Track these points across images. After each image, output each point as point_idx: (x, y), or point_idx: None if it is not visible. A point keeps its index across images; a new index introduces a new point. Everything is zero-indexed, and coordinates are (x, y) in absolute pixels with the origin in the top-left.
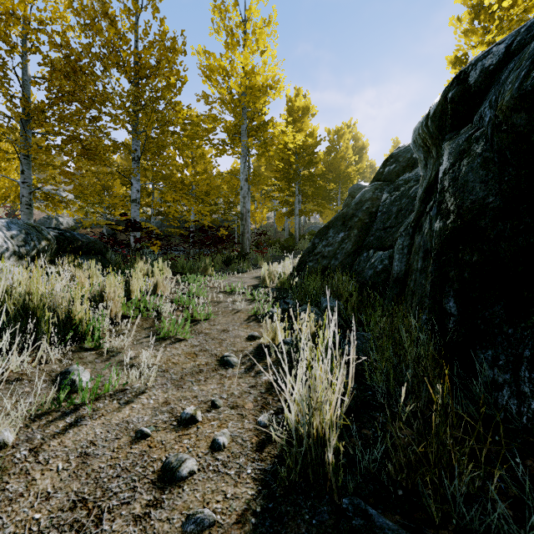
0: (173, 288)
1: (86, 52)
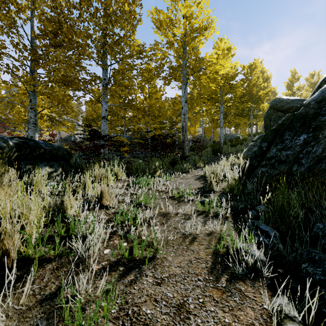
0: (123, 193)
1: (65, 2)
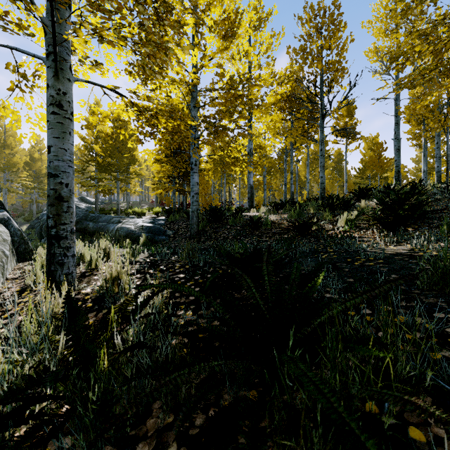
0: None
1: None
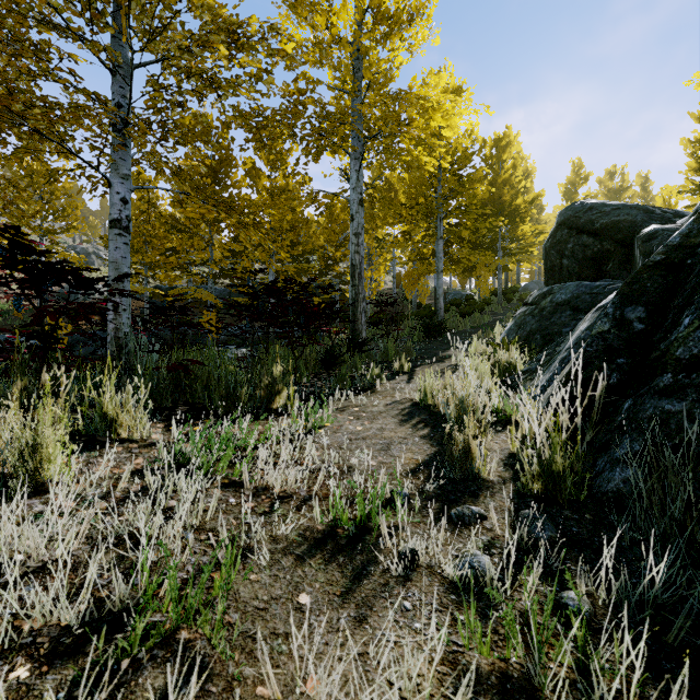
0: (86, 542)
1: None
